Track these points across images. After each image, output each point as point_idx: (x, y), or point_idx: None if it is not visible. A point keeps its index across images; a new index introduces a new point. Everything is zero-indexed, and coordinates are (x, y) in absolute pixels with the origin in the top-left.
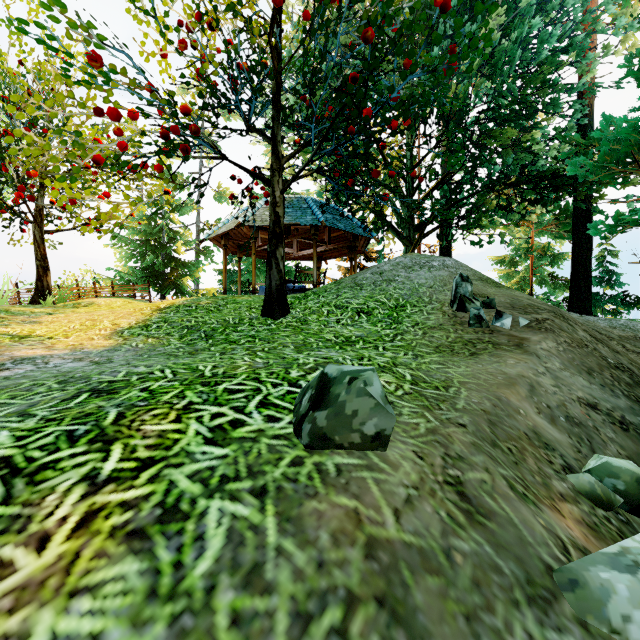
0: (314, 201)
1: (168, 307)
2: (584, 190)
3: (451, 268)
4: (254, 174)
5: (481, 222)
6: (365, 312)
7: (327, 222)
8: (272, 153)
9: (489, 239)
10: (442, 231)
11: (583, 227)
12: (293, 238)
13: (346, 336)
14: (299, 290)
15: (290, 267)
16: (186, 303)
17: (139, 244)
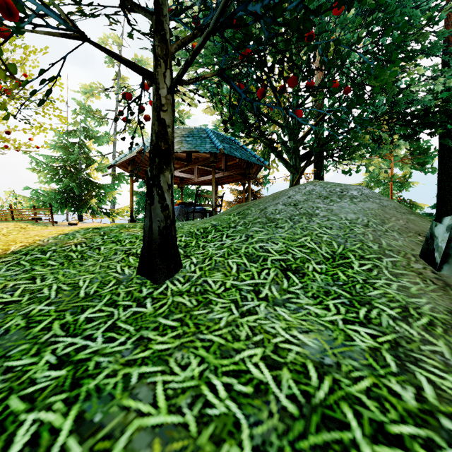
0: (212, 132)
1: (15, 252)
2: (451, 126)
3: (374, 198)
4: (128, 63)
5: (355, 154)
6: (294, 269)
7: (225, 150)
8: (155, 32)
9: (357, 169)
10: (316, 162)
11: (450, 158)
12: (193, 165)
13: (292, 362)
14: (199, 212)
15: (192, 190)
16: (48, 243)
17: (56, 169)
